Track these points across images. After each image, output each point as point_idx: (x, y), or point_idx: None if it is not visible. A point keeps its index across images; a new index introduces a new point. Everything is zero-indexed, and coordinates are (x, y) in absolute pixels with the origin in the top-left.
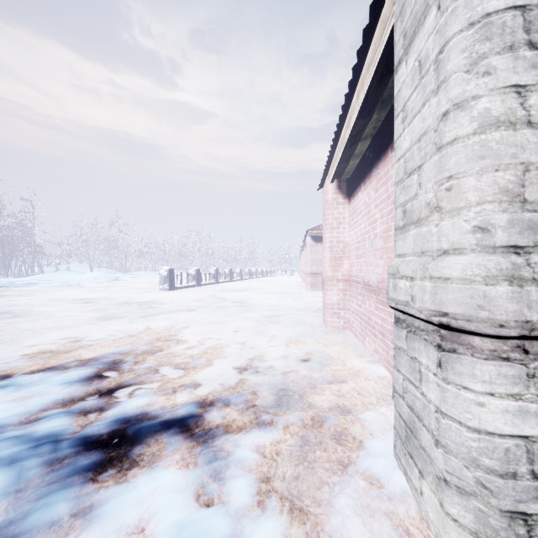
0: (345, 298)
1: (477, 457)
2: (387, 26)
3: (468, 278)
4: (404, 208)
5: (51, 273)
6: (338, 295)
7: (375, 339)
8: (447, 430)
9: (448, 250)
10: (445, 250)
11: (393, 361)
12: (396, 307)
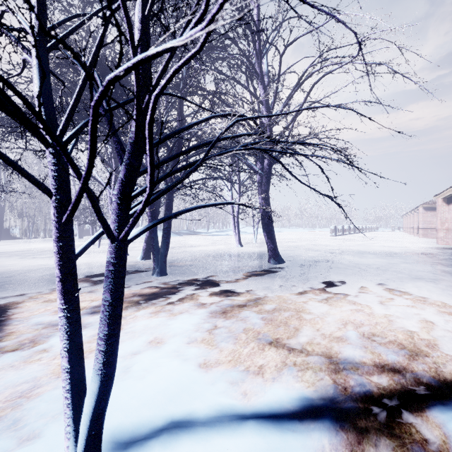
0: (446, 235)
1: None
2: None
3: None
4: None
5: (247, 228)
6: (443, 234)
7: None
8: None
9: None
10: None
11: None
12: None
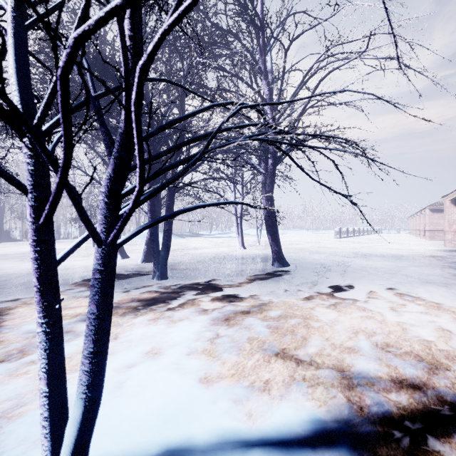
0: (454, 237)
1: None
2: None
3: None
4: None
5: (250, 230)
6: (451, 236)
7: None
8: None
9: None
10: None
11: None
12: None
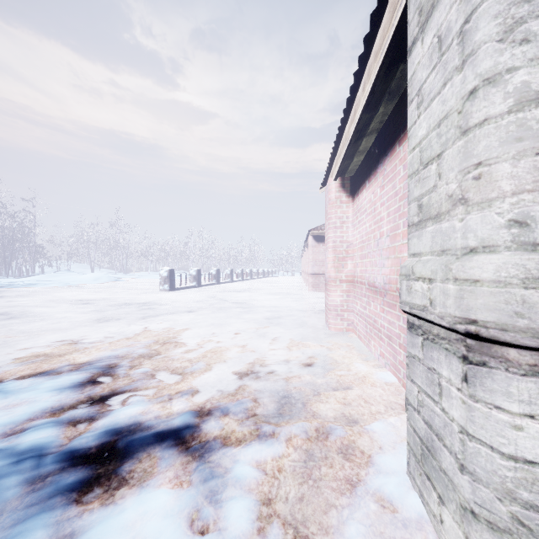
0: (349, 299)
1: (514, 489)
2: (398, 8)
3: (503, 280)
4: (420, 203)
5: (52, 274)
6: (341, 296)
7: (381, 342)
8: (475, 455)
9: (476, 247)
10: (472, 248)
11: (406, 371)
12: (410, 311)
